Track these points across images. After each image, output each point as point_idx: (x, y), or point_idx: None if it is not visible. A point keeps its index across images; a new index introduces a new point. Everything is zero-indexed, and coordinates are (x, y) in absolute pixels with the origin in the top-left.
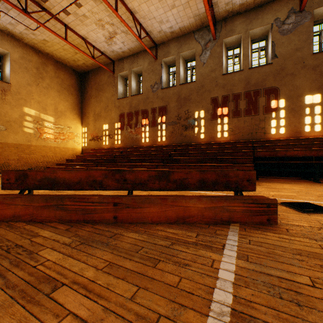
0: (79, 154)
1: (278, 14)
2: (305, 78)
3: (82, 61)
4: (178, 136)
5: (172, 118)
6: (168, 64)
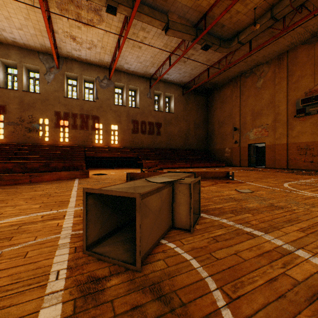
0: None
1: (99, 75)
2: (112, 116)
3: None
4: (21, 136)
5: (13, 119)
6: (6, 64)
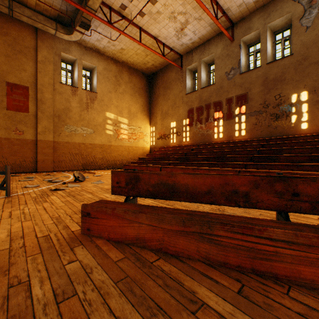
0: (147, 152)
1: None
2: None
3: (151, 62)
4: (264, 128)
5: (255, 107)
6: (247, 44)
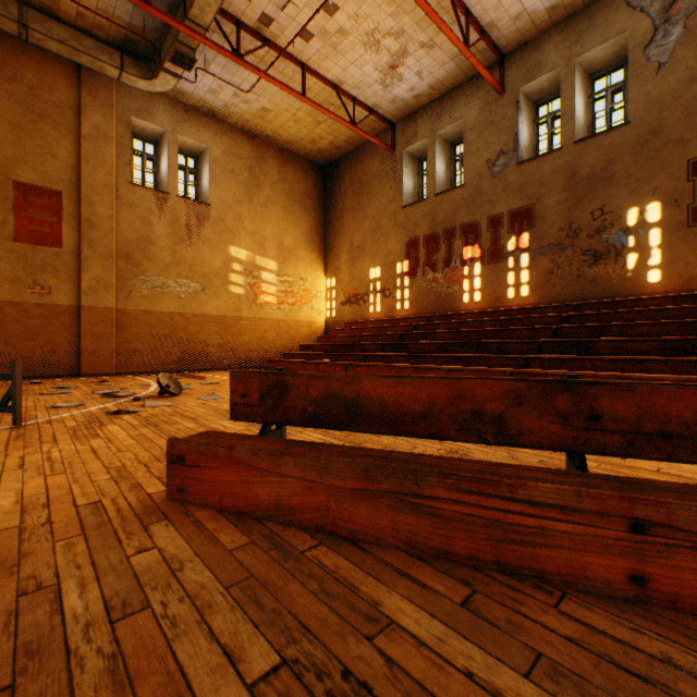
0: (320, 333)
1: None
2: None
3: (327, 139)
4: (569, 281)
5: (549, 235)
6: (534, 99)
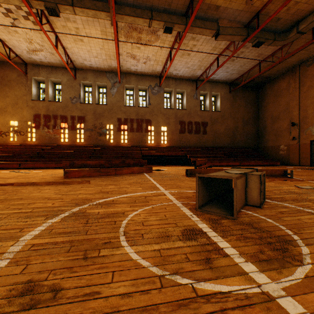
0: None
1: (151, 83)
2: (161, 118)
3: None
4: (94, 139)
5: (89, 126)
6: (84, 85)
